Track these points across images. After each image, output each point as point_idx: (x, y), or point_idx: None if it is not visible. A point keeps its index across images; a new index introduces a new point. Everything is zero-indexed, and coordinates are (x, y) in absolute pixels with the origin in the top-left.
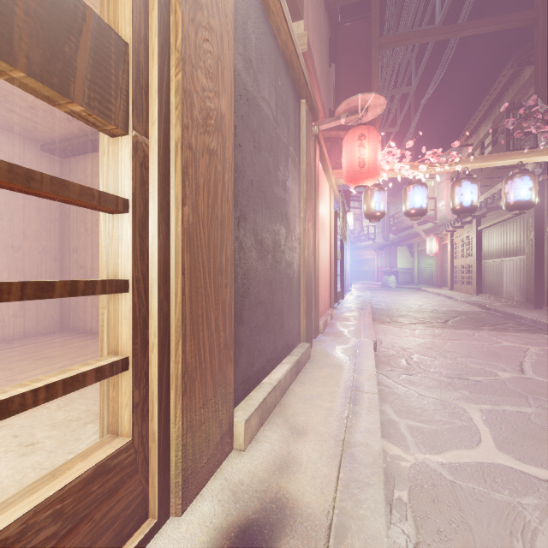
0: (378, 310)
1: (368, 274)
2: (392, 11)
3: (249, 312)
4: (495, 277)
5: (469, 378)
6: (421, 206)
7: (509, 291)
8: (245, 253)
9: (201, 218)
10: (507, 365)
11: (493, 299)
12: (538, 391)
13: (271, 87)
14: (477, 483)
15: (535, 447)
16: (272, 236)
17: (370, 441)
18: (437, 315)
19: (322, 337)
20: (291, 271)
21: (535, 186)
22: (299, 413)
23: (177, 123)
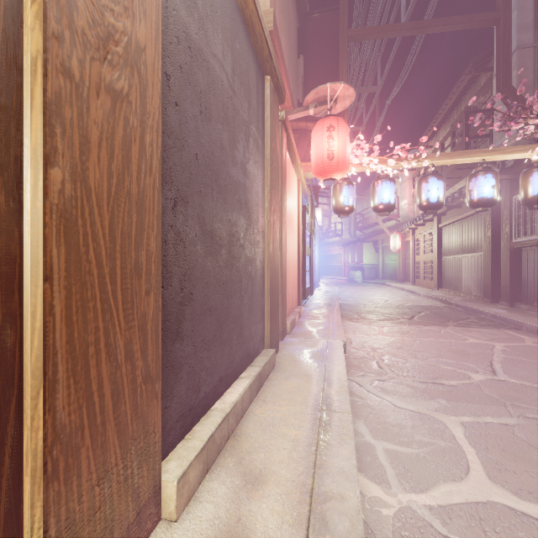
0: (346, 306)
1: (336, 269)
2: (360, 6)
3: (192, 324)
4: (454, 273)
5: (444, 383)
6: (389, 202)
7: (468, 286)
8: (185, 246)
9: (94, 191)
10: (478, 365)
11: (453, 293)
12: (514, 396)
13: (225, 46)
14: (476, 537)
15: (529, 473)
16: (227, 227)
17: (345, 490)
18: (403, 310)
19: (289, 339)
20: (253, 268)
21: (497, 184)
22: (257, 447)
23: (36, 25)
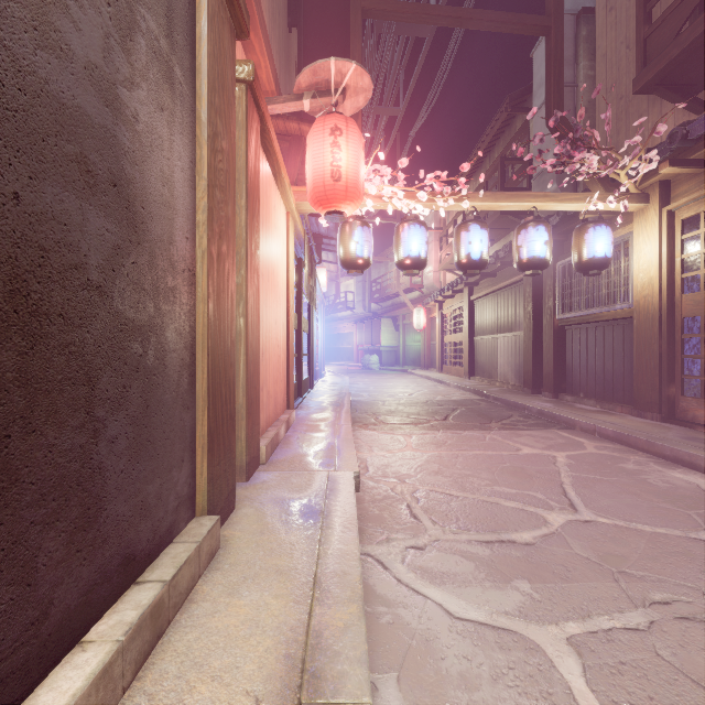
0: (359, 404)
1: (346, 353)
2: None
3: None
4: (488, 357)
5: (515, 539)
6: (420, 255)
7: (504, 373)
8: None
9: None
10: (548, 494)
11: (487, 383)
12: (618, 554)
13: None
14: None
15: None
16: (3, 217)
17: None
18: (433, 408)
19: (262, 476)
20: (151, 347)
21: (550, 240)
22: None
23: None
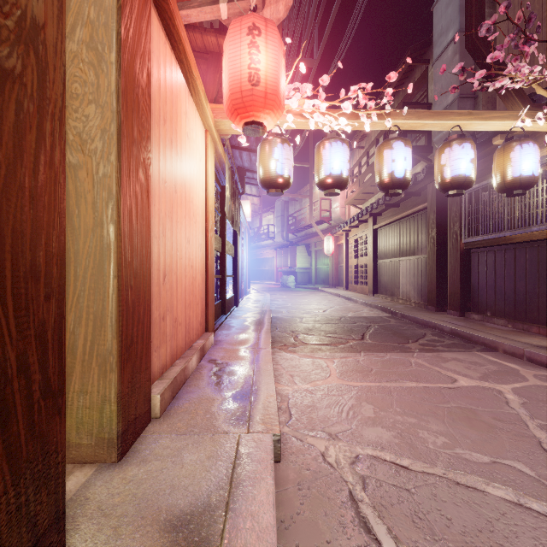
0: (279, 321)
1: (268, 274)
2: None
3: None
4: (391, 277)
5: None
6: (342, 173)
7: (406, 292)
8: None
9: None
10: (537, 466)
11: (390, 300)
12: None
13: None
14: None
15: None
16: None
17: None
18: (348, 326)
19: (146, 446)
20: None
21: (475, 158)
22: None
23: None
